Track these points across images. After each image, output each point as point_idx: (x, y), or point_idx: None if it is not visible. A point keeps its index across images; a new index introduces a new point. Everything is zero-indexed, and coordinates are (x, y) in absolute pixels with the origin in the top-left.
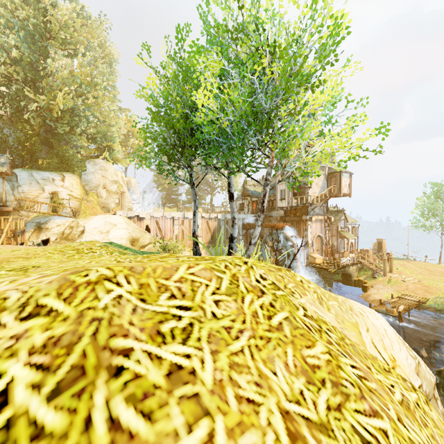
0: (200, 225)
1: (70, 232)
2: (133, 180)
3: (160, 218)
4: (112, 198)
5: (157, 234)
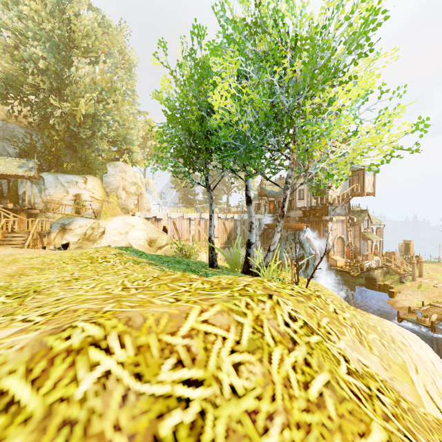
0: (216, 225)
1: (91, 232)
2: (151, 181)
3: (177, 219)
4: (131, 199)
5: (174, 234)
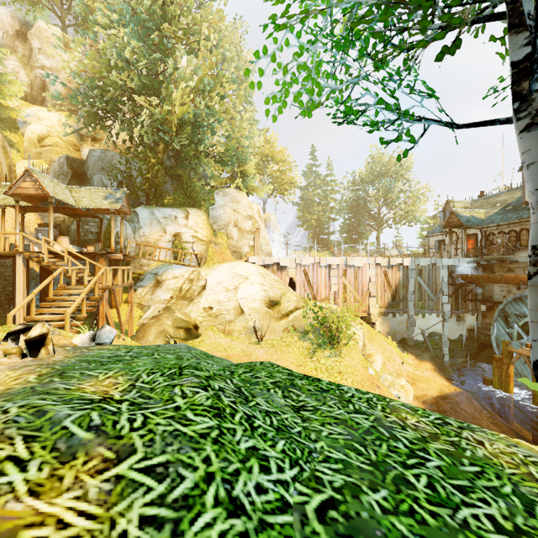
0: (372, 277)
1: (189, 287)
2: (272, 217)
3: (310, 267)
4: (245, 239)
5: (305, 290)
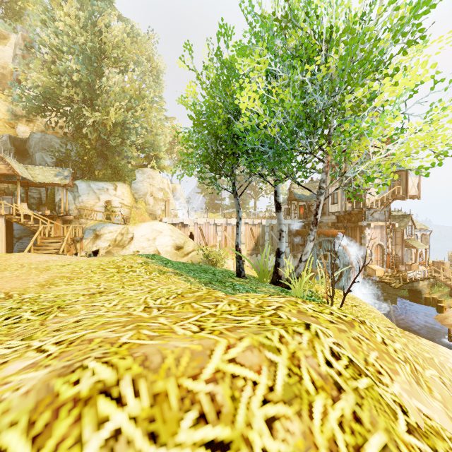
0: (243, 231)
1: (121, 238)
2: (178, 187)
3: (203, 225)
4: (158, 205)
5: (200, 240)
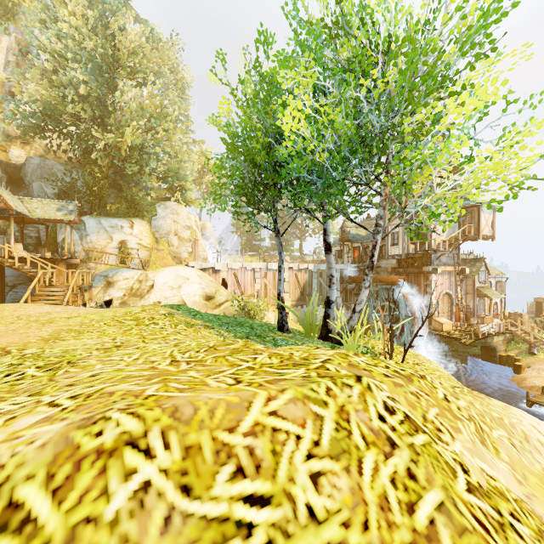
0: (286, 278)
1: (139, 286)
2: (208, 224)
3: (239, 270)
4: (184, 246)
5: (235, 289)
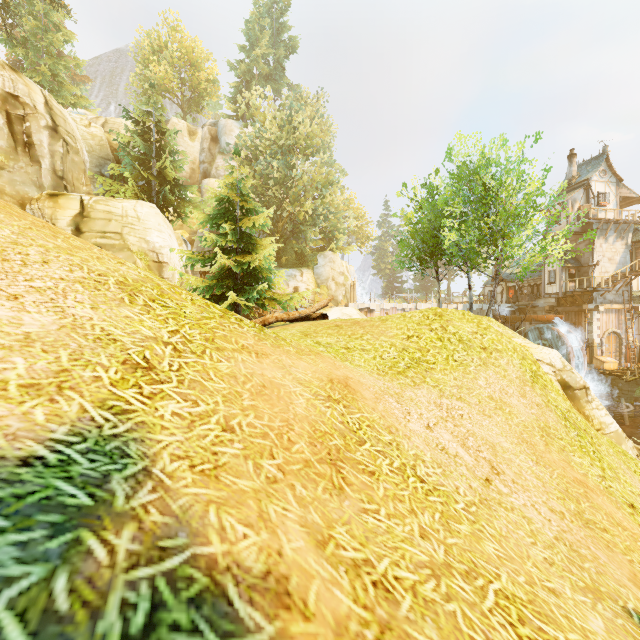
0: None
1: None
2: (351, 268)
3: (390, 310)
4: (339, 290)
5: None
